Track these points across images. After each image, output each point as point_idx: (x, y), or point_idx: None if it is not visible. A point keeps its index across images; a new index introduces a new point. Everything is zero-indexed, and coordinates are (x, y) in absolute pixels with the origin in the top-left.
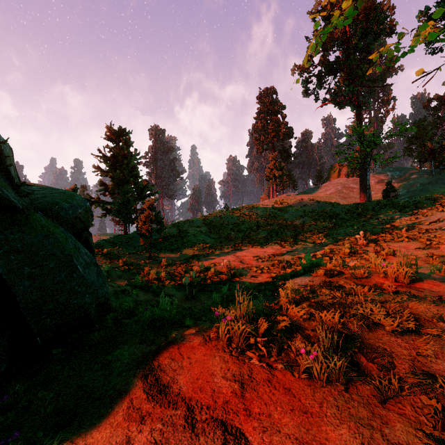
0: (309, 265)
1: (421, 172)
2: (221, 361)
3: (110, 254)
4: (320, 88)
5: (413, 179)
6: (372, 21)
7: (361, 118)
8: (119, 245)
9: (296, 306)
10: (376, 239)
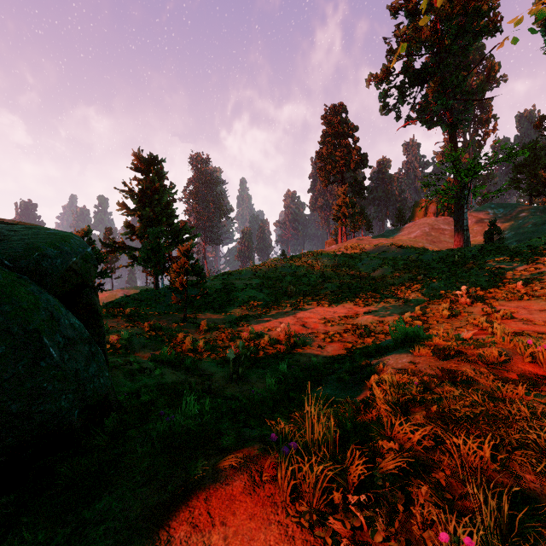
0: (402, 336)
1: (532, 209)
2: (281, 535)
3: (135, 315)
4: (402, 103)
5: (522, 218)
6: (471, 15)
7: (455, 140)
8: (146, 302)
9: (404, 417)
10: (483, 296)
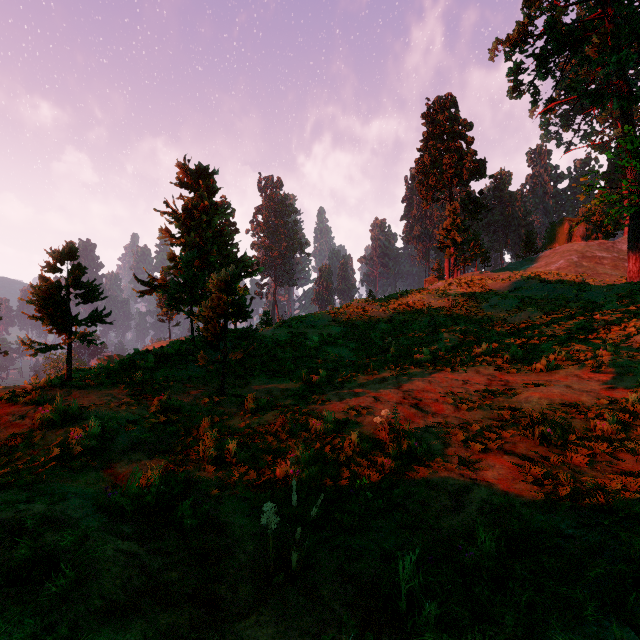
0: None
1: None
2: None
3: (148, 382)
4: (544, 78)
5: None
6: None
7: (632, 122)
8: (173, 361)
9: None
10: None
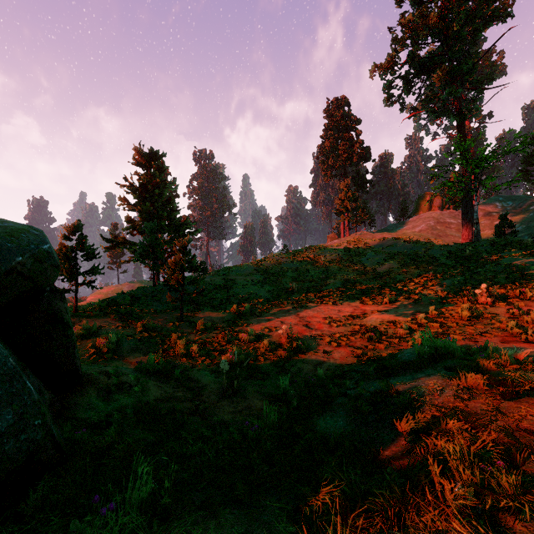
0: (430, 351)
1: None
2: None
3: (129, 314)
4: (407, 94)
5: (533, 211)
6: None
7: (464, 130)
8: (142, 300)
9: None
10: (504, 295)
